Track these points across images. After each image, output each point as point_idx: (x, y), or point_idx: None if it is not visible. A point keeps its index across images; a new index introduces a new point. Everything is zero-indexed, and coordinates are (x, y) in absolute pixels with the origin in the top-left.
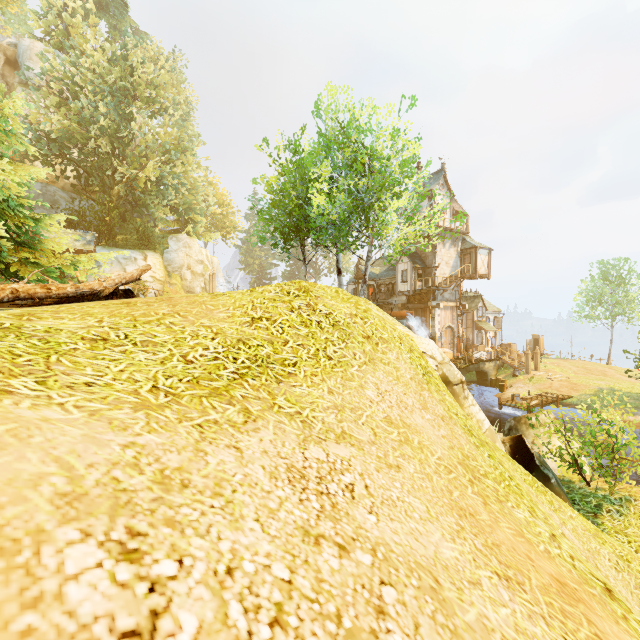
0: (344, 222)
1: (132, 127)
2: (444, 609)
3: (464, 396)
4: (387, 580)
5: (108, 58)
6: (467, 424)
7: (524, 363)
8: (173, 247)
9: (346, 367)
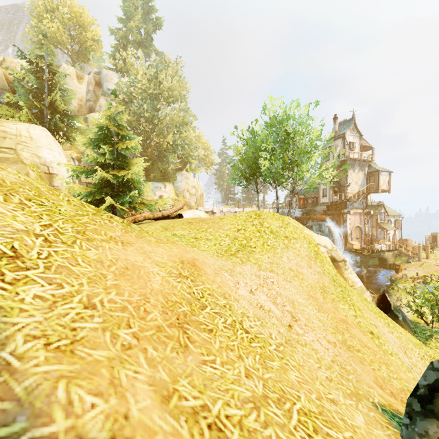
0: (279, 171)
1: (159, 114)
2: (293, 304)
3: (345, 268)
4: (279, 296)
5: (147, 78)
6: (334, 278)
7: (416, 253)
8: (179, 179)
9: (275, 249)
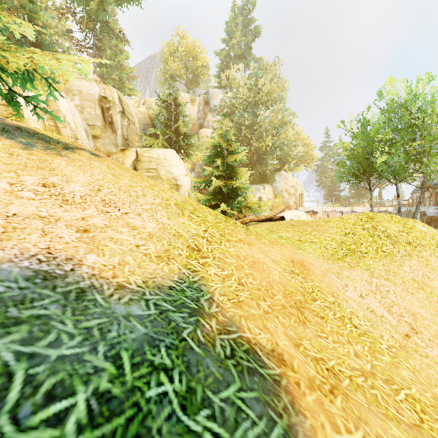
0: (401, 165)
1: (258, 119)
2: (414, 317)
3: None
4: (395, 306)
5: (248, 88)
6: None
7: None
8: (277, 180)
9: (392, 256)
